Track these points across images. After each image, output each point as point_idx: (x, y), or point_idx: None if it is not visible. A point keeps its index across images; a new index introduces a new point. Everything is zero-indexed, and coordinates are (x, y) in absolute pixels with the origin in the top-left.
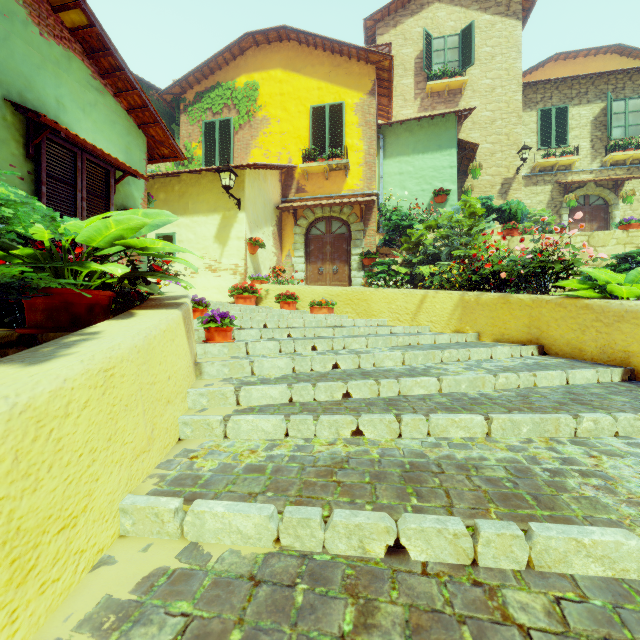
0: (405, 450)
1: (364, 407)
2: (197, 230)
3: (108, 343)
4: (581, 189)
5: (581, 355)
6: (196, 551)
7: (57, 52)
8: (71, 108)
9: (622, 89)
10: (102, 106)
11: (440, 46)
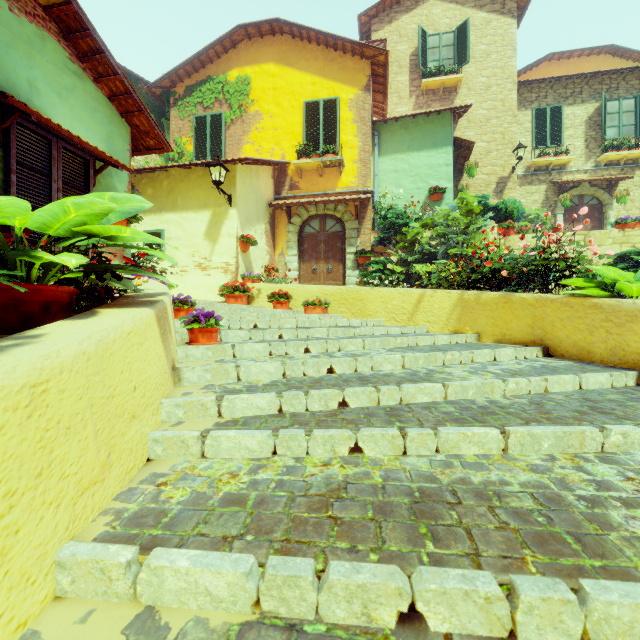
0: (412, 472)
1: (363, 418)
2: (186, 227)
3: (44, 349)
4: (575, 189)
5: (589, 357)
6: (151, 621)
7: (29, 30)
8: (45, 92)
9: (616, 89)
10: (81, 91)
11: (435, 43)
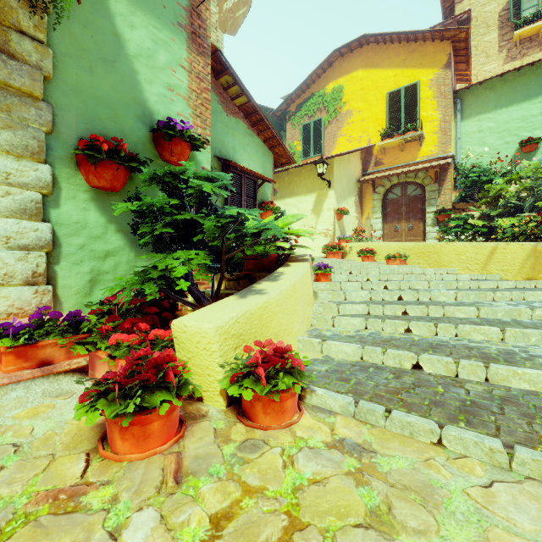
0: (436, 339)
1: (415, 319)
2: (299, 206)
3: (291, 276)
4: None
5: None
6: (328, 357)
7: (233, 122)
8: (239, 150)
9: None
10: (252, 144)
11: None
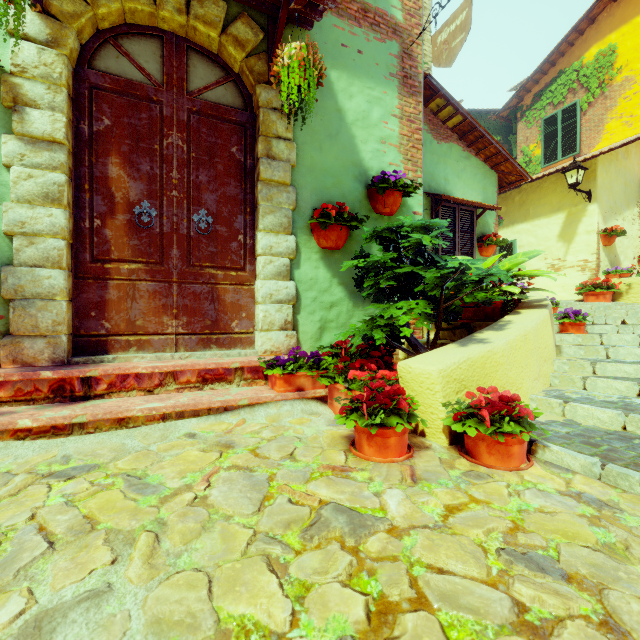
0: None
1: None
2: (538, 233)
3: (521, 325)
4: None
5: None
6: (572, 421)
7: (444, 148)
8: (451, 179)
9: None
10: (468, 167)
11: None
